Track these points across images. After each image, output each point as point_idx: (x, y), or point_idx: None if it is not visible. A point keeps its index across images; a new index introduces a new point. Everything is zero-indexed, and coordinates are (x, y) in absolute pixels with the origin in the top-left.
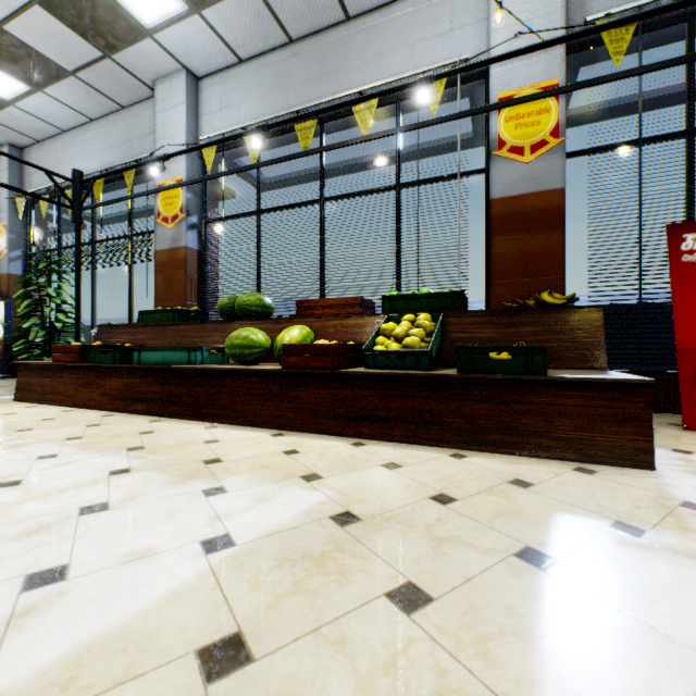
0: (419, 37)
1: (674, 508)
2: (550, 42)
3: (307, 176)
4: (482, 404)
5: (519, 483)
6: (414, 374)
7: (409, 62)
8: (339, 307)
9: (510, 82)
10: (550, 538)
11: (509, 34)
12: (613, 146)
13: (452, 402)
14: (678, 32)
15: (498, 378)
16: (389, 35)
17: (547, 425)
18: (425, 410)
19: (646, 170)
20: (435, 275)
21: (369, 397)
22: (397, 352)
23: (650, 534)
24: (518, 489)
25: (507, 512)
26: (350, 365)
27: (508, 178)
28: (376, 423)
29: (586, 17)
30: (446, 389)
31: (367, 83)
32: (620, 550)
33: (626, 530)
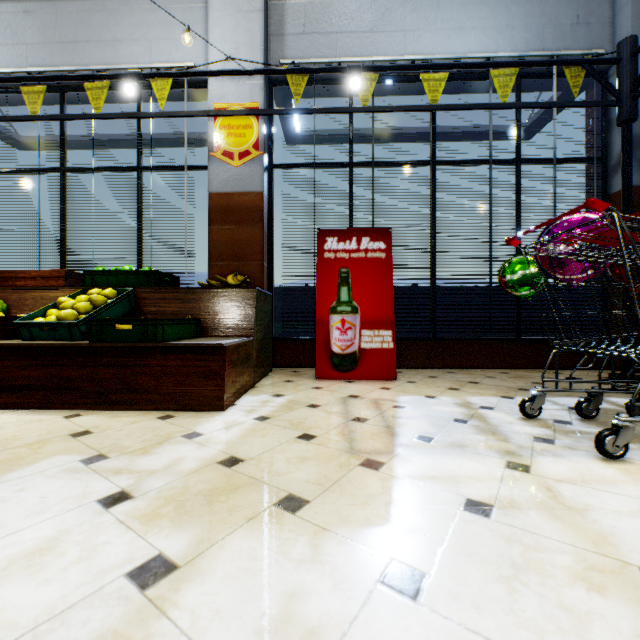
0: (156, 35)
1: (173, 438)
2: (234, 72)
3: (71, 143)
4: (110, 368)
5: (80, 434)
6: (50, 344)
7: (147, 55)
8: (44, 279)
9: (224, 96)
10: (1, 477)
11: (223, 55)
12: (305, 165)
13: (86, 369)
14: (348, 90)
15: (125, 346)
16: (129, 24)
17: (157, 383)
18: (62, 377)
19: (319, 187)
20: (166, 254)
21: (10, 368)
22: (50, 324)
23: (106, 460)
24: (65, 439)
25: (7, 460)
26: (9, 337)
27: (222, 177)
28: (15, 392)
29: (280, 60)
30: (82, 357)
31: (106, 63)
32: (48, 477)
33: (92, 460)
